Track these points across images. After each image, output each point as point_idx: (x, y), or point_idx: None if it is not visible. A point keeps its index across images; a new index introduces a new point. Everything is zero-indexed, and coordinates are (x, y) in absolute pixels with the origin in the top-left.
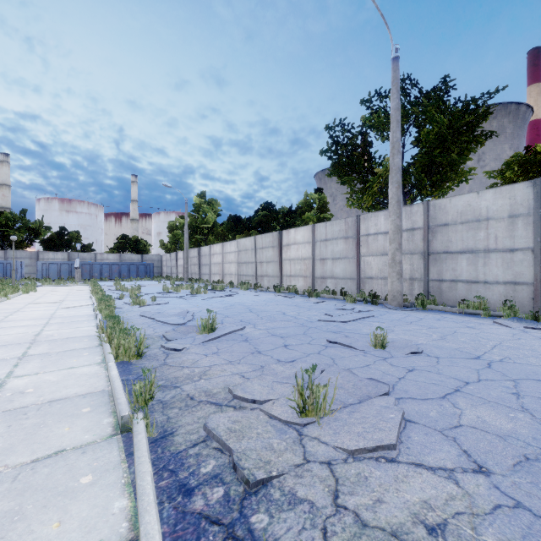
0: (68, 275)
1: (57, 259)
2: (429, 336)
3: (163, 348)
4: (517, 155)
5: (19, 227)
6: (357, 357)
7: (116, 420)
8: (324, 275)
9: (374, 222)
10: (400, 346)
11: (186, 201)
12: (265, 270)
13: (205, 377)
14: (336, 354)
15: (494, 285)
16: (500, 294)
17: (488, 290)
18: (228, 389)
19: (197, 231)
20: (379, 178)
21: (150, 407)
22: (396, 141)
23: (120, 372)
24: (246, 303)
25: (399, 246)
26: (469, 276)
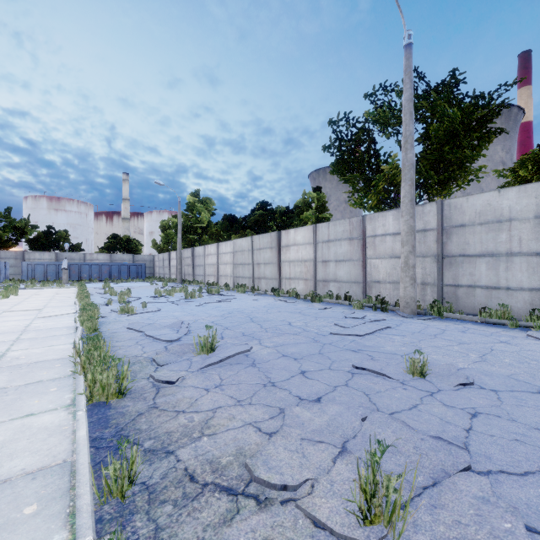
0: (56, 277)
1: (43, 259)
2: (466, 355)
3: (153, 378)
4: (534, 152)
5: (4, 226)
6: (396, 392)
7: (72, 537)
8: (326, 279)
9: (381, 223)
10: (442, 373)
11: (179, 200)
12: (262, 271)
13: (209, 432)
14: (368, 387)
15: (517, 291)
16: (524, 302)
17: (510, 297)
18: (245, 464)
19: (190, 230)
20: (385, 176)
21: (130, 500)
22: (410, 135)
23: (93, 423)
24: (245, 309)
25: (412, 248)
26: (489, 282)
